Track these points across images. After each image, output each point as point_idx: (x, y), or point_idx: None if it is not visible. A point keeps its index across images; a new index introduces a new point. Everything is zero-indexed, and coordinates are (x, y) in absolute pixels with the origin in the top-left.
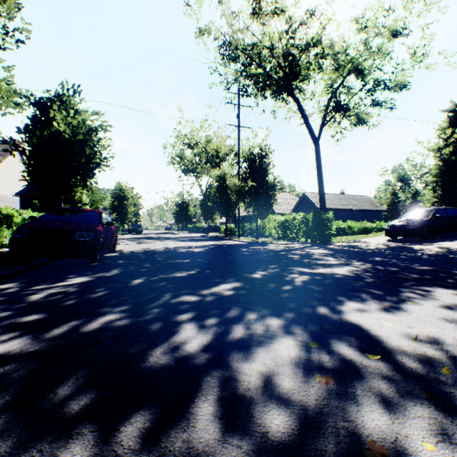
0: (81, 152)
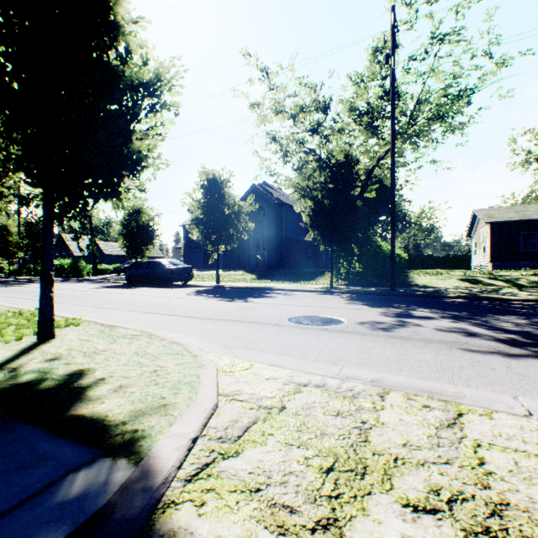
0: None
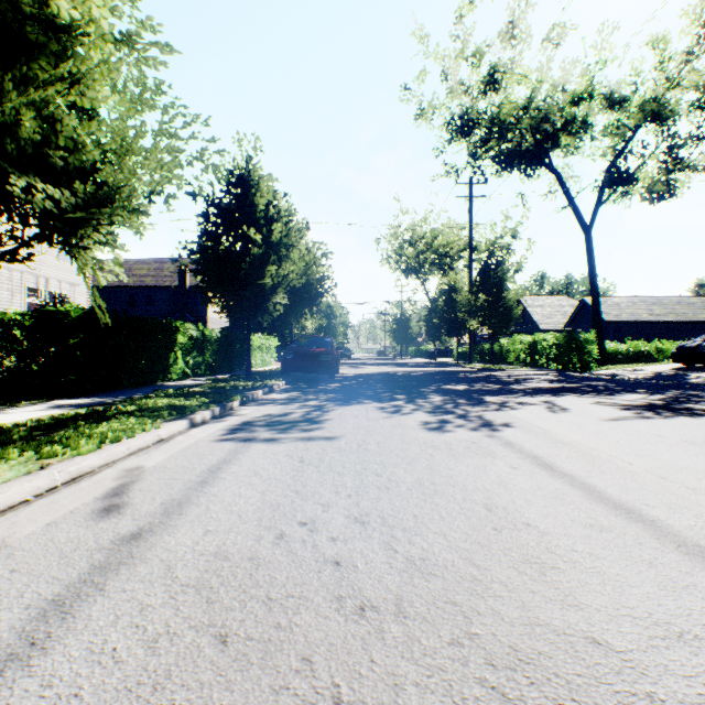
0: (310, 284)
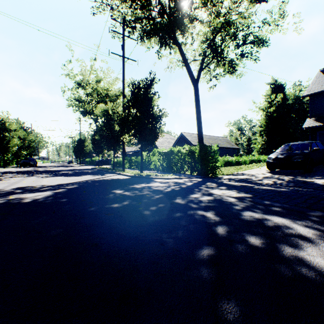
0: None
